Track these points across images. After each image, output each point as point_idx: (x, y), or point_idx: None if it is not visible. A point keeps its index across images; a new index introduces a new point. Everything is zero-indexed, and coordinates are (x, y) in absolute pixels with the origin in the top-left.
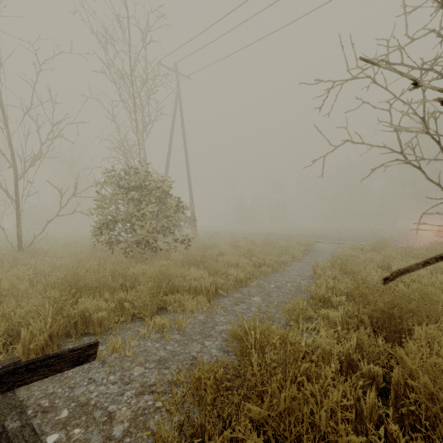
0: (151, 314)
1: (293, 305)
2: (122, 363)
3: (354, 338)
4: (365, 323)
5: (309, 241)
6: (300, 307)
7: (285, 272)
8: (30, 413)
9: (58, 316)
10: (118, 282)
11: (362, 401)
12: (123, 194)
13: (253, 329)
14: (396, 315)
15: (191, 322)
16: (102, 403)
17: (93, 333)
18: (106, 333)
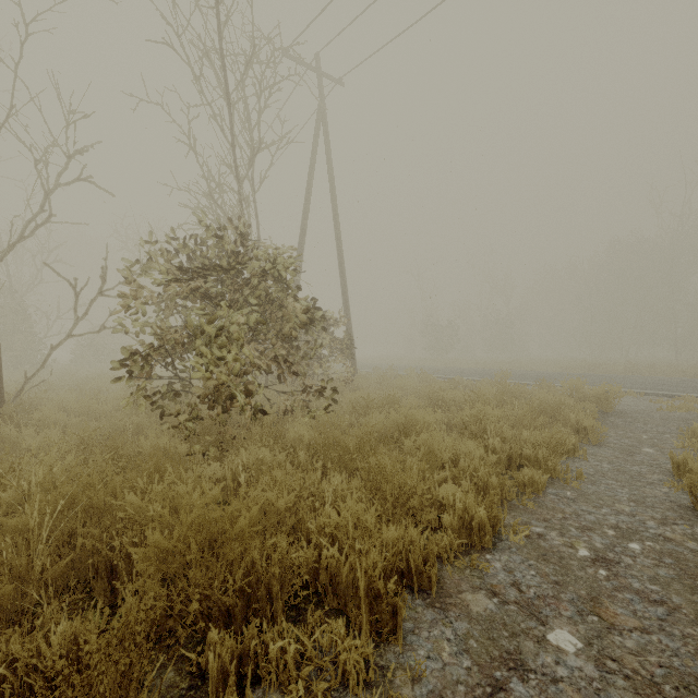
0: None
1: None
2: None
3: None
4: None
5: (604, 393)
6: None
7: (585, 483)
8: None
9: None
10: (76, 546)
11: None
12: (180, 284)
13: None
14: None
15: None
16: None
17: None
18: None
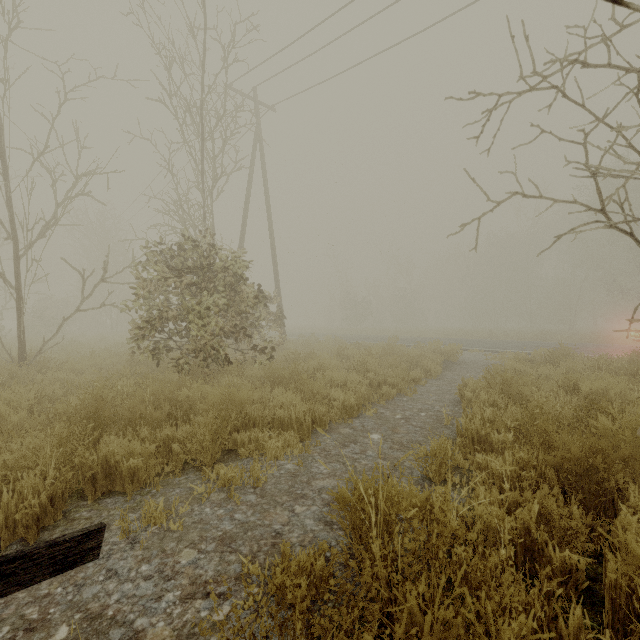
0: (213, 461)
1: (433, 448)
2: (162, 543)
3: (534, 505)
4: (549, 479)
5: (451, 349)
6: (449, 456)
7: (417, 395)
8: (6, 632)
9: (66, 466)
10: (164, 410)
11: (561, 621)
12: (175, 279)
13: (373, 491)
14: (600, 468)
15: (274, 474)
16: (126, 613)
17: (121, 492)
18: (142, 492)
